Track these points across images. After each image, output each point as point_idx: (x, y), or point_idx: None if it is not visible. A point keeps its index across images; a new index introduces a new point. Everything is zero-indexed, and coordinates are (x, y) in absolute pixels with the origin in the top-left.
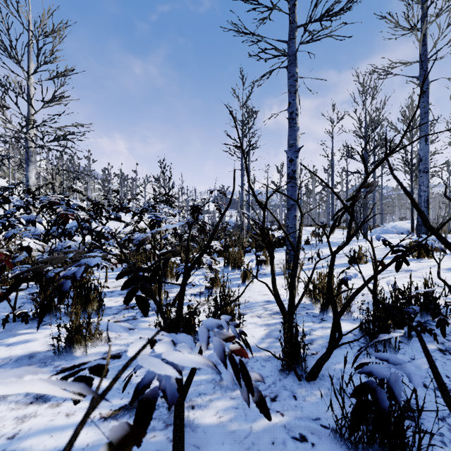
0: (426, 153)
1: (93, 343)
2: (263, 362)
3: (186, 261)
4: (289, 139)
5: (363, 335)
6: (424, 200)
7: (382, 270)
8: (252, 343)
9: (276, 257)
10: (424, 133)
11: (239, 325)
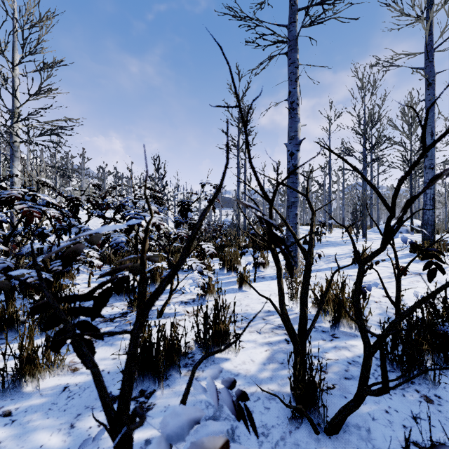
0: (432, 149)
1: (52, 373)
2: (266, 401)
3: (139, 291)
4: (290, 131)
5: (404, 374)
6: (430, 198)
7: (441, 290)
8: (252, 371)
9: None
10: (430, 127)
11: (235, 383)
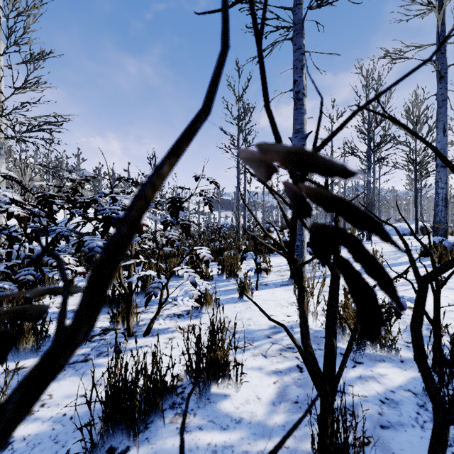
0: (444, 146)
1: None
2: None
3: None
4: (295, 124)
5: None
6: (442, 198)
7: None
8: (258, 415)
9: (276, 262)
10: (442, 123)
11: None
